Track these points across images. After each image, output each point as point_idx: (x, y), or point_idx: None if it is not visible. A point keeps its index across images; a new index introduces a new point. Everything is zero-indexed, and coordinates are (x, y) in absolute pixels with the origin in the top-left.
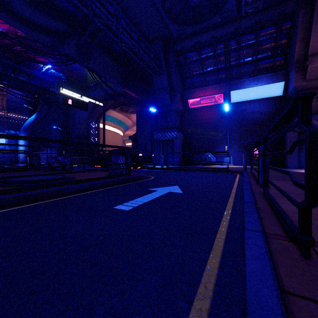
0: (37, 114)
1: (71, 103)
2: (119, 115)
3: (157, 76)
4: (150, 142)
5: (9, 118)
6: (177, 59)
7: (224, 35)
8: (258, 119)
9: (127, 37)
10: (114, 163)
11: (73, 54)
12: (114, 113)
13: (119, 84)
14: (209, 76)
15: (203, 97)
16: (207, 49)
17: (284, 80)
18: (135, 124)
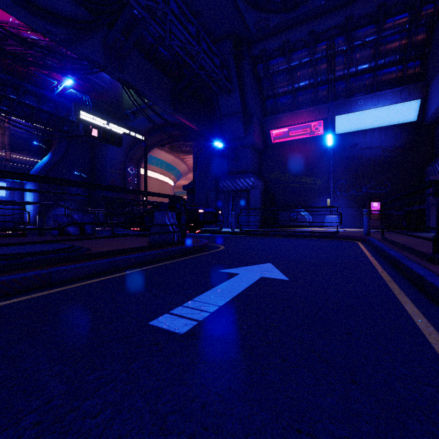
0: (51, 155)
1: (97, 135)
2: (169, 156)
3: (224, 95)
4: (214, 194)
5: (13, 160)
6: (254, 70)
7: (327, 29)
8: (378, 157)
9: (181, 29)
10: (158, 224)
11: (98, 58)
12: (161, 153)
13: (167, 106)
14: (303, 94)
15: (293, 126)
16: (301, 52)
17: (421, 97)
18: (192, 170)
